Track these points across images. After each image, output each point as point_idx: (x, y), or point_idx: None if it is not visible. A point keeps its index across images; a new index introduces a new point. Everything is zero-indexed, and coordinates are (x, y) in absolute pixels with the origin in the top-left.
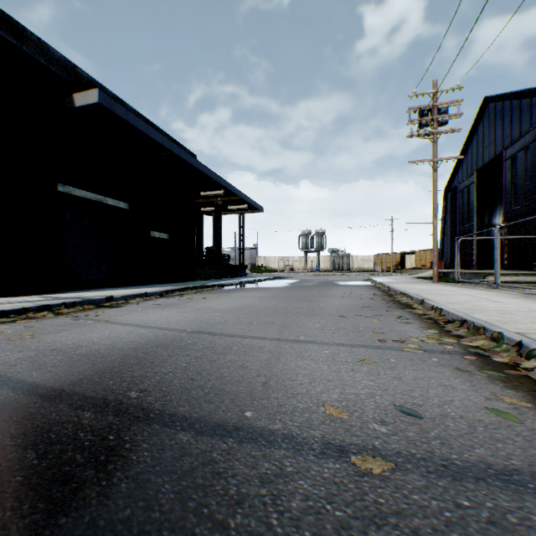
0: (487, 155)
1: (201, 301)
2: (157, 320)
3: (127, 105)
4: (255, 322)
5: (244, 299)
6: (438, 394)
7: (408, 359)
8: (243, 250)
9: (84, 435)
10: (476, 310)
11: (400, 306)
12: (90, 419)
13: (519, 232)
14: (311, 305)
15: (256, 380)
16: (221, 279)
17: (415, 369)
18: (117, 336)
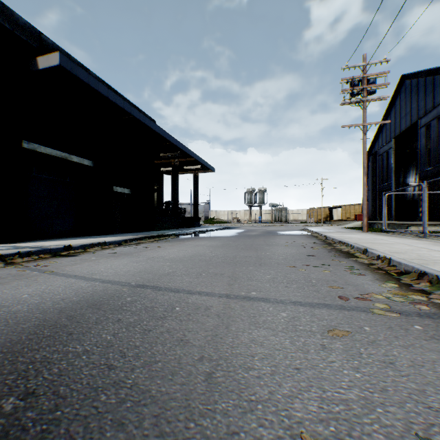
0: (403, 124)
1: (155, 250)
2: (104, 271)
3: (91, 72)
4: (203, 273)
5: (196, 247)
6: None
7: (385, 327)
8: (197, 204)
9: None
10: (427, 260)
11: (343, 255)
12: None
13: (433, 189)
14: (259, 253)
15: (198, 369)
16: (178, 229)
17: (404, 345)
18: (52, 291)
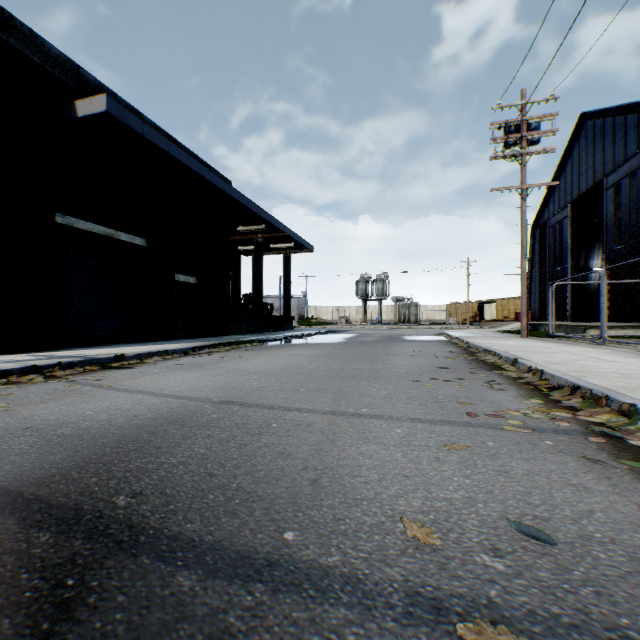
0: (583, 183)
1: (235, 361)
2: (175, 385)
3: (145, 117)
4: (302, 389)
5: (290, 358)
6: (567, 499)
7: (511, 442)
8: (289, 298)
9: (27, 578)
10: (588, 372)
11: (486, 367)
12: (45, 545)
13: (624, 276)
14: (374, 365)
15: (302, 476)
16: (262, 333)
17: (525, 458)
18: (119, 408)
